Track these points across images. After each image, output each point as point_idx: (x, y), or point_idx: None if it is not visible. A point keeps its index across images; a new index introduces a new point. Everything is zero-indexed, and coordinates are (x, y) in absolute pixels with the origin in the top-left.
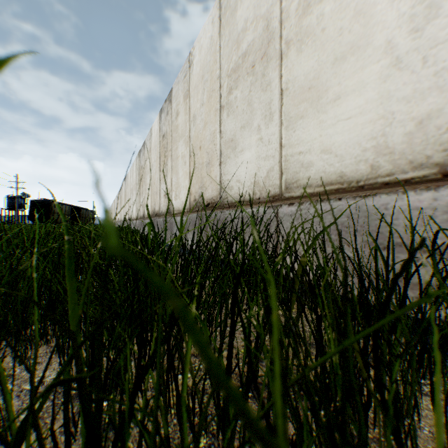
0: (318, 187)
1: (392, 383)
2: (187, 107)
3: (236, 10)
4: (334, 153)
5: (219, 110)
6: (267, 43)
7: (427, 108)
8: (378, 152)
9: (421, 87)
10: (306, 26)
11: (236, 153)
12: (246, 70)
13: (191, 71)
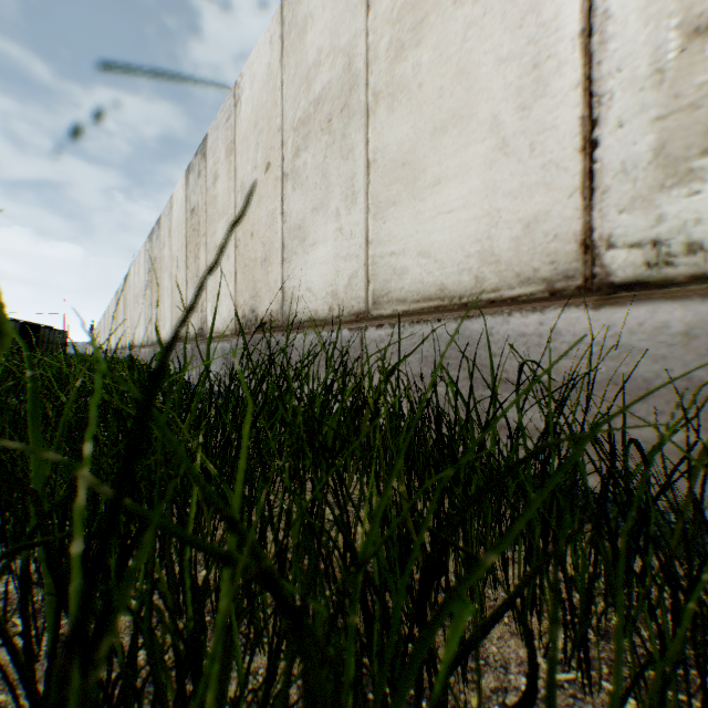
0: (414, 304)
1: None
2: (232, 169)
3: (305, 31)
4: (433, 257)
5: (281, 179)
6: (348, 90)
7: (535, 209)
8: (483, 260)
9: (529, 181)
10: (400, 77)
11: (305, 247)
12: (319, 124)
13: (238, 112)
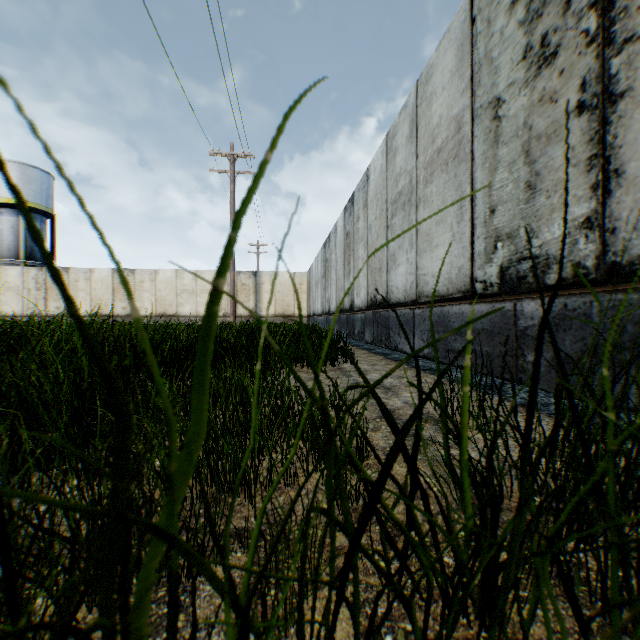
0: (9, 316)
1: None
2: None
3: None
4: (11, 312)
5: None
6: None
7: (21, 310)
8: (17, 313)
9: (21, 308)
10: (7, 293)
11: None
12: None
13: None
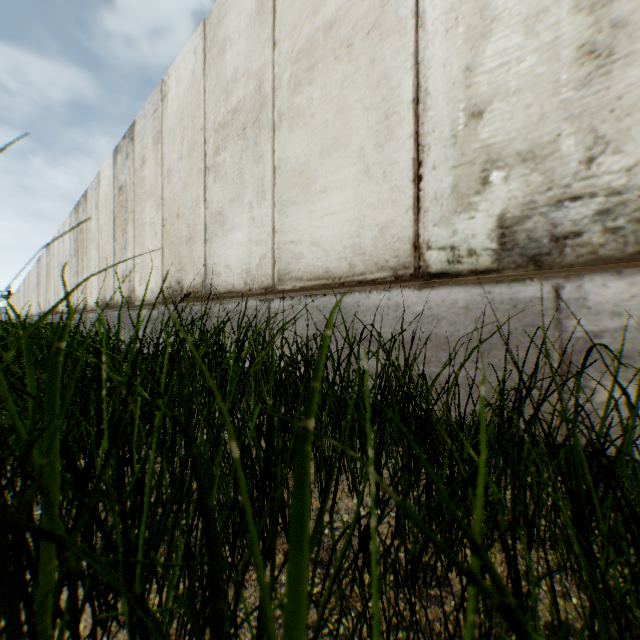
0: (308, 281)
1: None
2: (160, 156)
3: (224, 50)
4: (321, 247)
5: (203, 171)
6: (259, 107)
7: (386, 218)
8: (355, 252)
9: (383, 197)
10: (298, 105)
11: (224, 231)
12: (236, 130)
13: (165, 106)
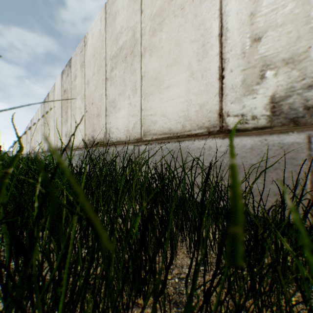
0: (159, 135)
1: (159, 220)
2: (83, 74)
3: (115, 18)
4: (167, 117)
5: (105, 80)
6: (133, 45)
7: (203, 100)
8: (185, 119)
9: (201, 89)
10: (154, 42)
11: (115, 110)
12: (121, 58)
13: (86, 49)
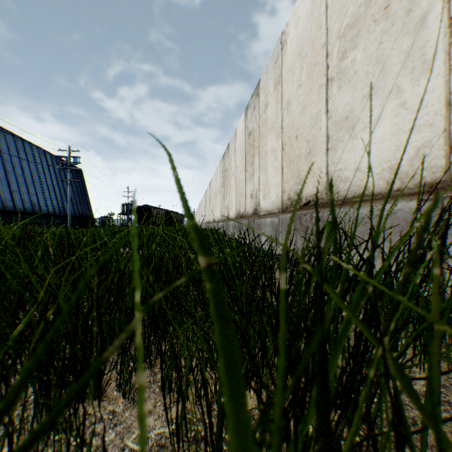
0: None
1: None
2: (279, 95)
3: None
4: None
5: (325, 85)
6: None
7: None
8: None
9: None
10: None
11: (353, 133)
12: (371, 18)
13: (284, 52)
